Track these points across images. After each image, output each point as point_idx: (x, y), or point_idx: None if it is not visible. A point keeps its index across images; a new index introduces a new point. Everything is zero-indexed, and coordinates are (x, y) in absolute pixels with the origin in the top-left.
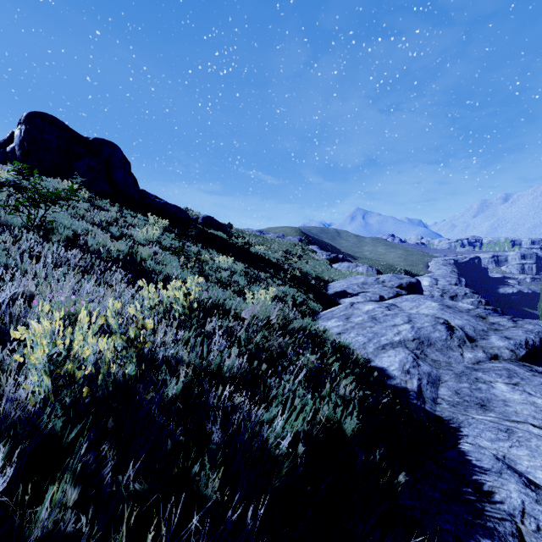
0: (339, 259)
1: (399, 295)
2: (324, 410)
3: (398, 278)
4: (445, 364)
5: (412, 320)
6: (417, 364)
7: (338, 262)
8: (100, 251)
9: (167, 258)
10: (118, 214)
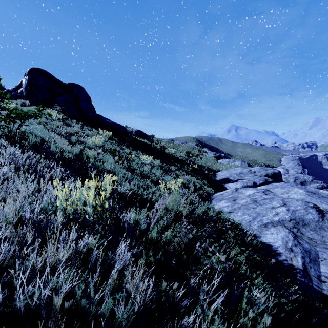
0: (221, 157)
1: (267, 181)
2: None
3: (265, 169)
4: (320, 242)
5: (287, 204)
6: (298, 243)
7: (221, 159)
8: (53, 153)
9: (106, 157)
10: (80, 129)
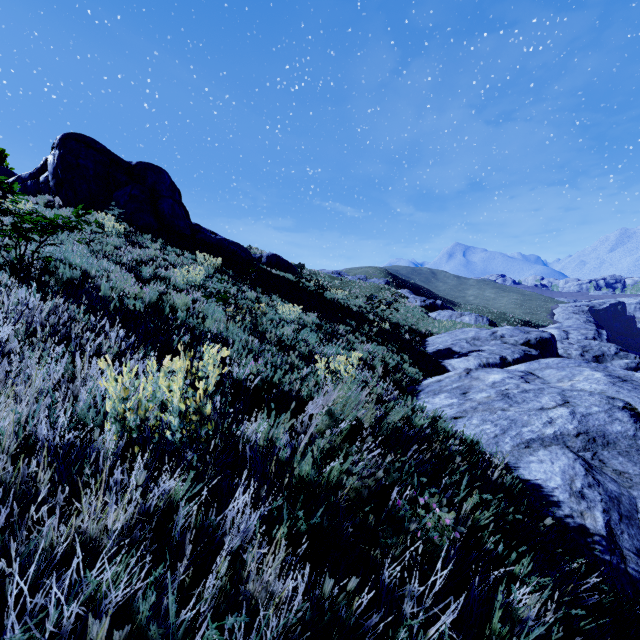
0: (437, 306)
1: (527, 355)
2: None
3: (522, 331)
4: (639, 480)
5: (570, 401)
6: (594, 481)
7: (436, 310)
8: (105, 300)
9: (209, 308)
10: (159, 252)
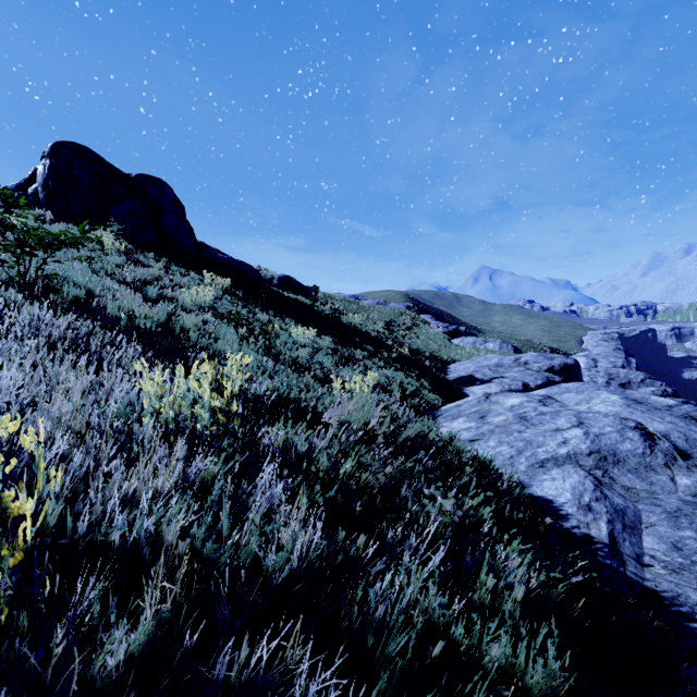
0: (460, 332)
1: (550, 382)
2: (494, 655)
3: (547, 358)
4: (645, 495)
5: (585, 422)
6: (602, 495)
7: (459, 337)
8: (116, 318)
9: (220, 329)
10: (164, 272)
